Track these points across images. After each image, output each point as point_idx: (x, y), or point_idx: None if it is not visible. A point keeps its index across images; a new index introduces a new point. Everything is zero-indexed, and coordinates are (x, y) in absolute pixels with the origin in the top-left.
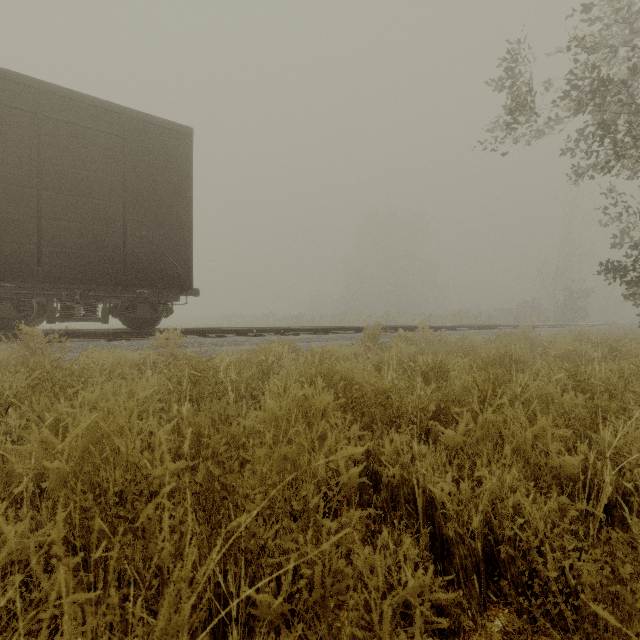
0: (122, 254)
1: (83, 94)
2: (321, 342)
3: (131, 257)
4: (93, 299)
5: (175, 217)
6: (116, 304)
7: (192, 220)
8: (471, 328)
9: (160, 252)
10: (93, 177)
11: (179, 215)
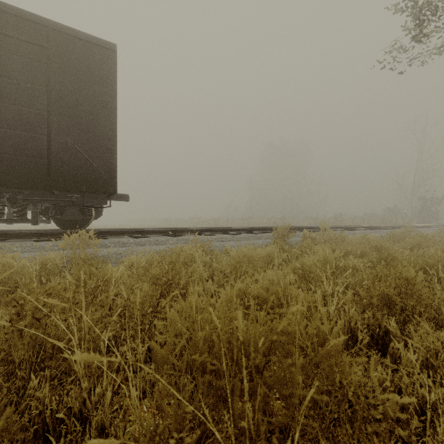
0: (46, 159)
1: (5, 3)
2: (234, 241)
3: (55, 162)
4: (23, 202)
5: (99, 126)
6: (47, 207)
7: (116, 129)
8: (357, 228)
9: (84, 158)
10: (16, 84)
11: (103, 124)
